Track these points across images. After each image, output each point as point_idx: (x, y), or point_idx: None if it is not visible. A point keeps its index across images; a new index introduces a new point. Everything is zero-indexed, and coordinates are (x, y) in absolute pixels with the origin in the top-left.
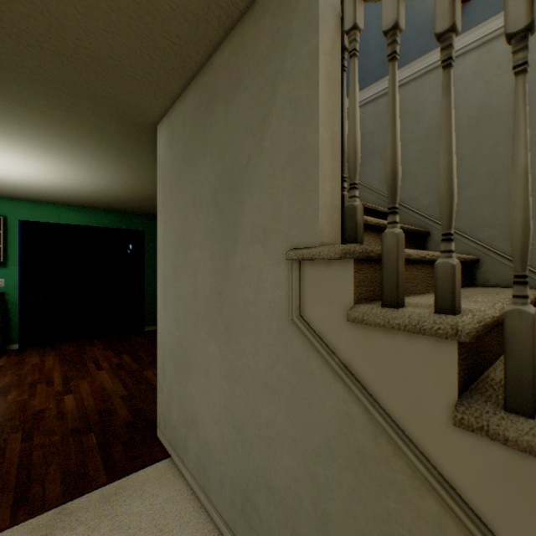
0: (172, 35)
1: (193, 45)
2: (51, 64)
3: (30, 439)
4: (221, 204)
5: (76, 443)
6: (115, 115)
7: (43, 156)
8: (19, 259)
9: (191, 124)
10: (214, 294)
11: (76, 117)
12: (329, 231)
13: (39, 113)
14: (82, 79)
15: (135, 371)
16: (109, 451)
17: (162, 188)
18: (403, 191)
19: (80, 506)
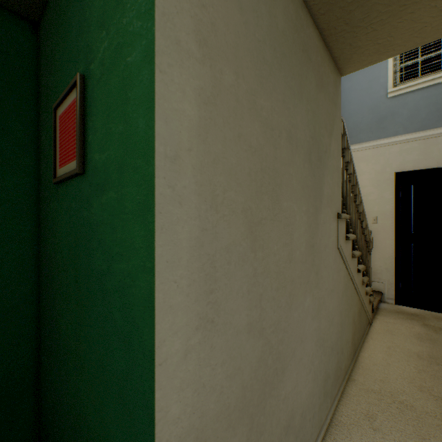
0: None
1: None
2: None
3: None
4: (314, 166)
5: None
6: None
7: None
8: None
9: (285, 23)
10: (309, 248)
11: None
12: None
13: None
14: None
15: None
16: None
17: None
18: None
19: None
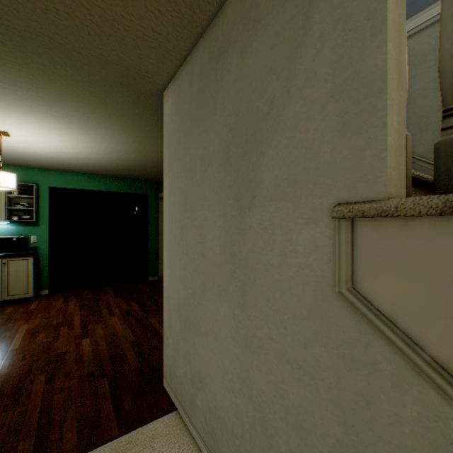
0: None
1: None
2: (67, 30)
3: (52, 381)
4: (234, 159)
5: (91, 388)
6: (125, 83)
7: (64, 128)
8: (48, 219)
9: (198, 82)
10: (226, 254)
11: (91, 87)
12: (395, 180)
13: (59, 85)
14: (95, 45)
15: (141, 318)
16: (120, 400)
17: (168, 150)
18: (420, 144)
19: None
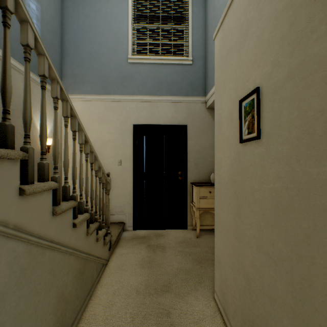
0: None
1: None
2: None
3: None
4: None
5: None
6: None
7: None
8: None
9: None
10: None
11: None
12: None
13: None
14: None
15: None
16: None
17: None
18: None
19: None
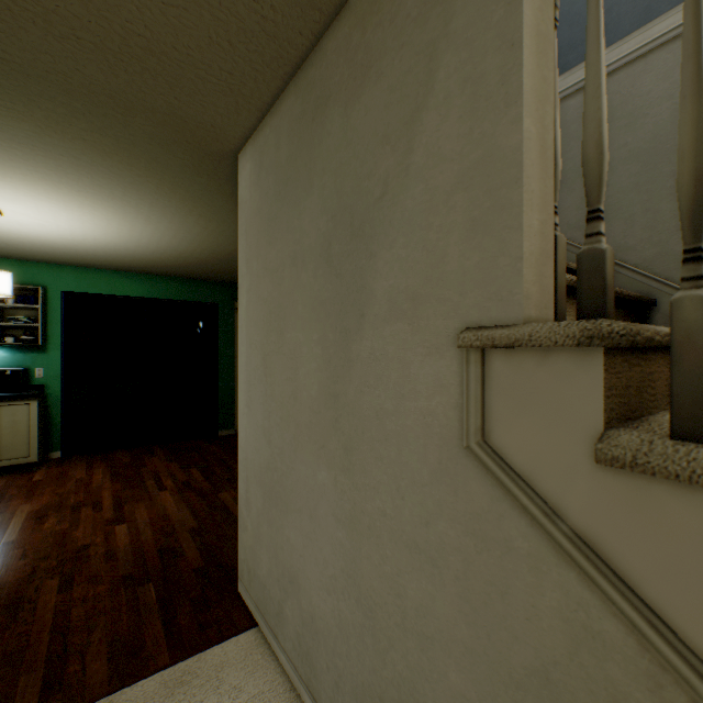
0: (265, 5)
1: (295, 20)
2: (92, 65)
3: (69, 588)
4: (337, 260)
5: (129, 598)
6: (181, 140)
7: (88, 204)
8: (62, 341)
9: (288, 145)
10: (326, 396)
11: (129, 146)
12: (537, 298)
13: (80, 142)
14: (135, 87)
15: (207, 492)
16: (173, 613)
17: (245, 241)
18: (608, 237)
19: (133, 699)
